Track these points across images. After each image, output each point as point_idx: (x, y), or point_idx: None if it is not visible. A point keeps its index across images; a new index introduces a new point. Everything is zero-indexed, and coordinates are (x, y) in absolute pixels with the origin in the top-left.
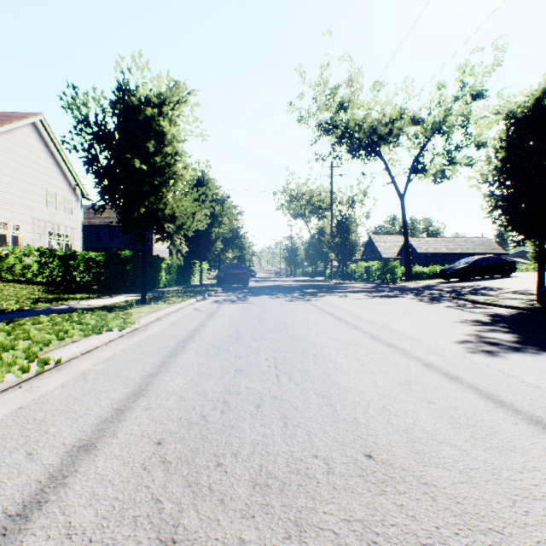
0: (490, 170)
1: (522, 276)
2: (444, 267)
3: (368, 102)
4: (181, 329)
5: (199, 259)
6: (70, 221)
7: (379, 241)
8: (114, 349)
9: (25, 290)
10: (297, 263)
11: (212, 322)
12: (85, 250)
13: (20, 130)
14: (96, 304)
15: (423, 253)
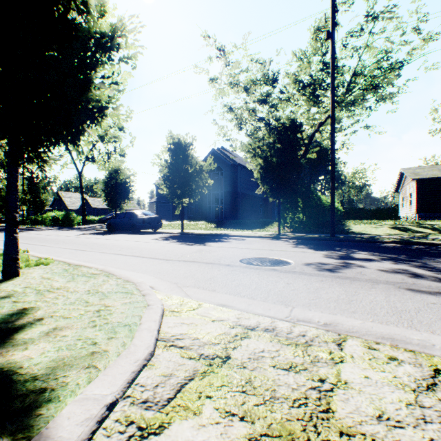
0: (102, 186)
1: None
2: None
3: None
4: None
5: None
6: None
7: (66, 197)
8: None
9: None
10: None
11: None
12: None
13: None
14: None
15: (97, 208)
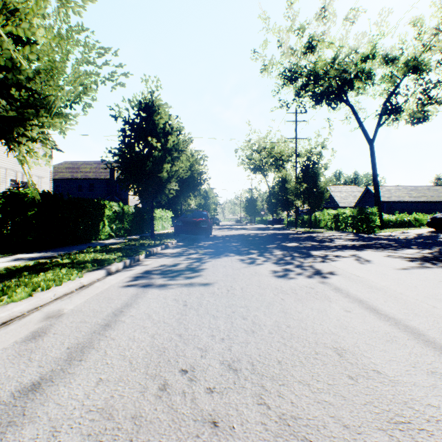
0: None
1: None
2: (411, 215)
3: (340, 38)
4: None
5: (147, 204)
6: (36, 170)
7: (334, 191)
8: None
9: None
10: (256, 212)
11: None
12: None
13: None
14: None
15: (386, 201)
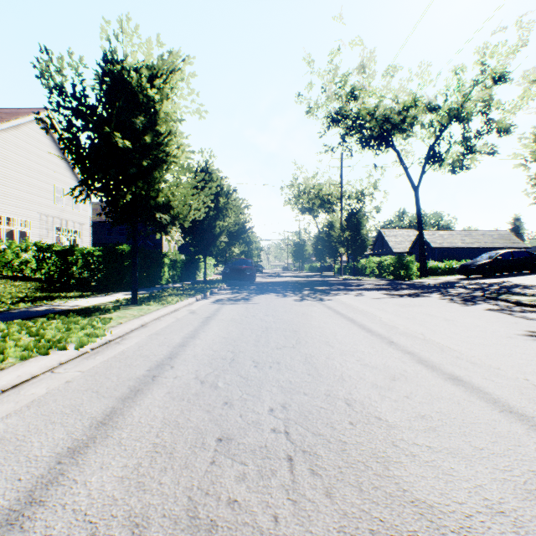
0: None
1: None
2: (460, 262)
3: (381, 89)
4: (163, 343)
5: (202, 254)
6: (78, 217)
7: (389, 236)
8: (57, 380)
9: (15, 287)
10: (305, 258)
11: (205, 330)
12: (97, 246)
13: (27, 125)
14: (83, 304)
15: (438, 248)
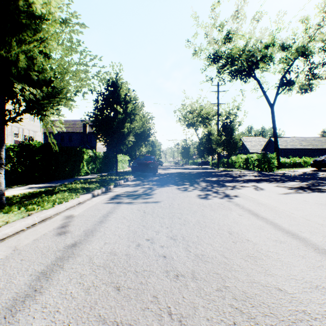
0: None
1: None
2: (301, 158)
3: (249, 32)
4: None
5: (113, 151)
6: (32, 126)
7: (246, 141)
8: None
9: None
10: (190, 156)
11: None
12: None
13: None
14: None
15: (284, 149)
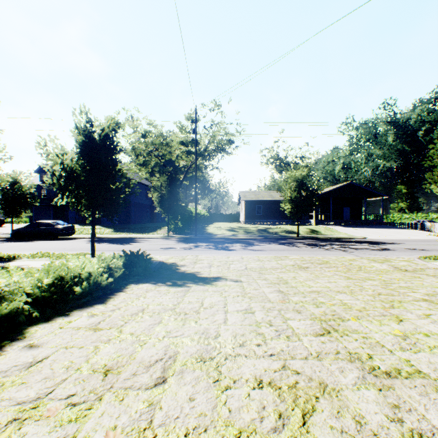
0: None
1: (9, 226)
2: None
3: None
4: None
5: None
6: None
7: None
8: None
9: None
10: None
11: None
12: None
13: None
14: None
15: None
